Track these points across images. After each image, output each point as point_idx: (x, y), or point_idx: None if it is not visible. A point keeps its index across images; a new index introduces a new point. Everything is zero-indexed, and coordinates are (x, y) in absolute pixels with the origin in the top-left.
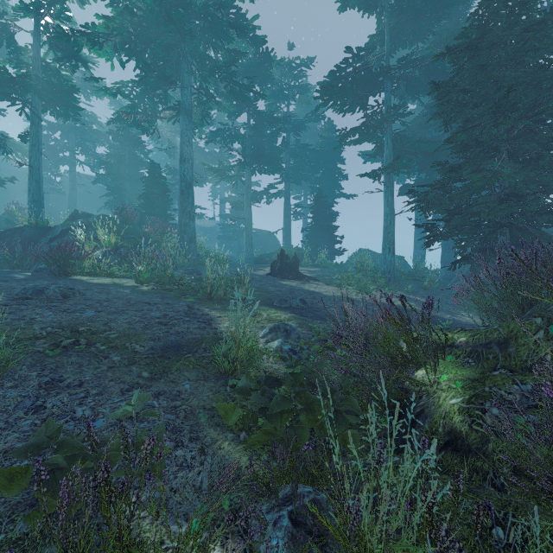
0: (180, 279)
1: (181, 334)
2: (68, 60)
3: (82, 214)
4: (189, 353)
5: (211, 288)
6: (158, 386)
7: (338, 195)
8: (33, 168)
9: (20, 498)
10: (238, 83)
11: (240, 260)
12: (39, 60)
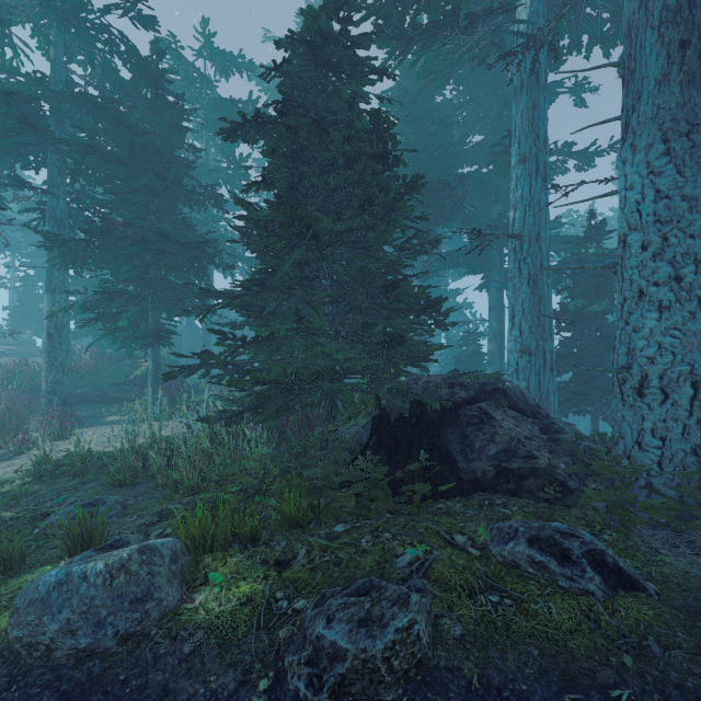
0: None
1: None
2: None
3: None
4: None
5: None
6: None
7: None
8: None
9: None
10: None
11: None
12: None
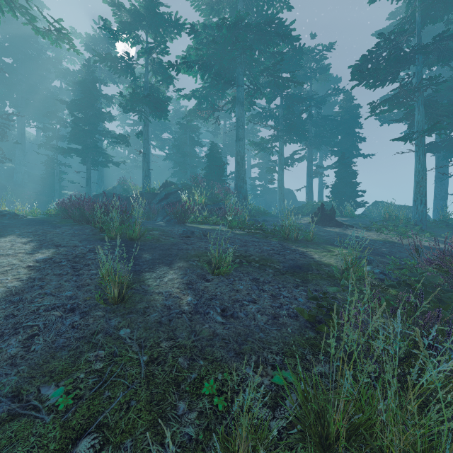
0: (260, 226)
1: (294, 260)
2: (166, 80)
3: (169, 183)
4: (309, 271)
5: (288, 231)
6: (311, 286)
7: (356, 156)
8: (145, 154)
9: (298, 324)
10: (282, 77)
11: (272, 212)
12: (148, 83)
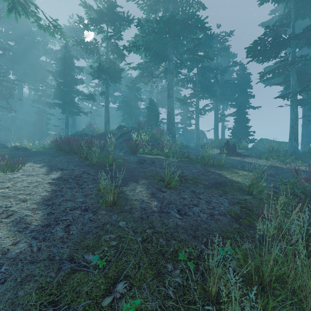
0: (188, 156)
1: (214, 179)
2: (120, 57)
3: (122, 126)
4: (226, 186)
5: (208, 159)
6: (230, 196)
7: (248, 107)
8: (106, 107)
9: (227, 219)
10: (199, 55)
11: (191, 146)
12: (108, 59)
